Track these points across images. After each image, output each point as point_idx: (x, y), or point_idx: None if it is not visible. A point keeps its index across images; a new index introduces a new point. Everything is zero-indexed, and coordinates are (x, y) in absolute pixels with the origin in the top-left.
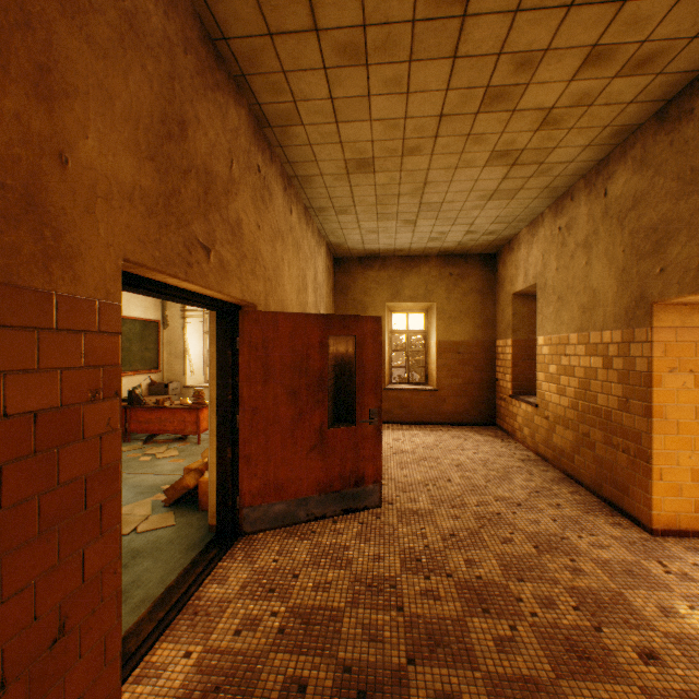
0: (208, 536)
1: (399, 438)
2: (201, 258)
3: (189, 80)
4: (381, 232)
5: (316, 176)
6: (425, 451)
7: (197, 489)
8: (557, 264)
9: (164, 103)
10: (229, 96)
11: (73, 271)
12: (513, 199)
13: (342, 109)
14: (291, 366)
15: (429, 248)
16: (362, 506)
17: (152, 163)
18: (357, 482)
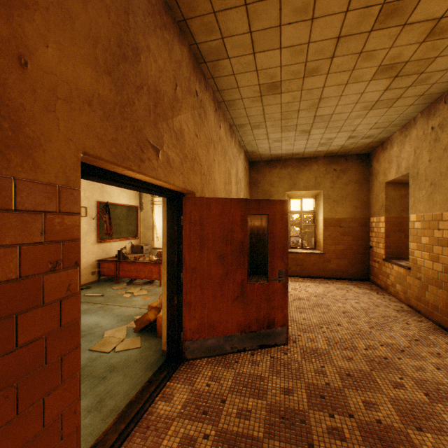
0: (161, 359)
1: (296, 288)
2: (151, 155)
3: (141, 17)
4: (283, 140)
5: (237, 100)
6: (317, 299)
7: (156, 321)
8: (430, 157)
9: (120, 30)
10: (174, 36)
11: (33, 159)
12: (391, 107)
13: (258, 41)
14: (219, 237)
15: (318, 151)
16: (272, 343)
17: (109, 77)
18: (269, 325)
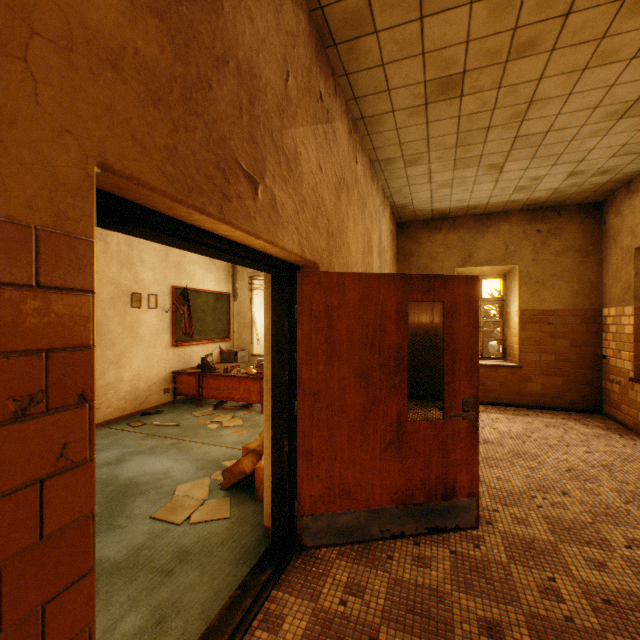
0: (262, 542)
1: None
2: (244, 191)
3: None
4: (456, 184)
5: (385, 114)
6: (515, 443)
7: (254, 474)
8: None
9: None
10: None
11: None
12: None
13: None
14: (360, 341)
15: (512, 201)
16: (451, 525)
17: (159, 21)
18: (445, 493)
